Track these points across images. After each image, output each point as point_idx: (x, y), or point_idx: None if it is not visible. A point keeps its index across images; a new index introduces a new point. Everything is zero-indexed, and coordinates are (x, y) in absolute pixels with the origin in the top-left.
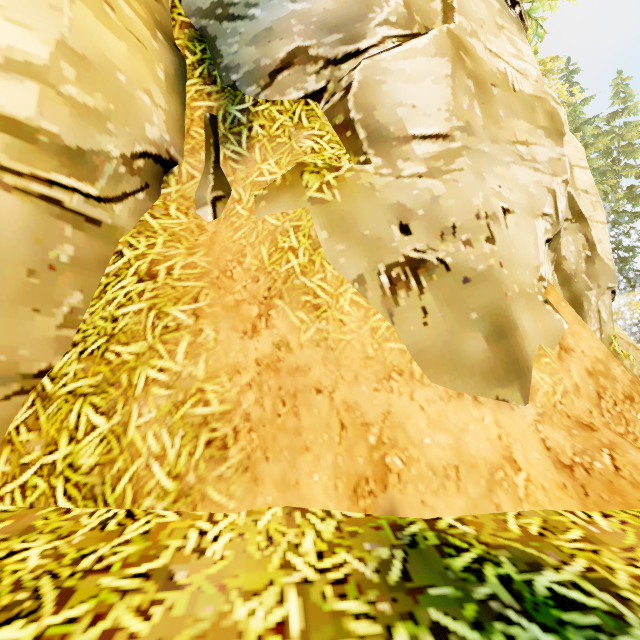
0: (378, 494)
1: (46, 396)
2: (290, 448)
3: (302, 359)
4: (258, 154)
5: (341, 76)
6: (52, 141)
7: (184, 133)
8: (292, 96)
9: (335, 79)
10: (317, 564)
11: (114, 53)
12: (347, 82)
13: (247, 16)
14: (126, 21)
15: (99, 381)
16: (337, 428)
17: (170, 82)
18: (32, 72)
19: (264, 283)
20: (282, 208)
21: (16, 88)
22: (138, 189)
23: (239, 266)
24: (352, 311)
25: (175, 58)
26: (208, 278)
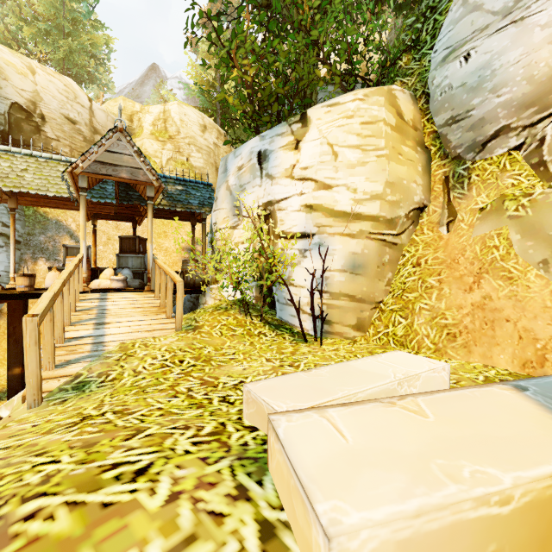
0: (537, 368)
1: (382, 310)
2: (488, 343)
3: (498, 305)
4: (474, 192)
5: (536, 132)
6: (383, 219)
7: (430, 190)
8: (498, 153)
9: (531, 135)
10: (494, 375)
11: (402, 173)
12: (541, 136)
13: (467, 116)
14: (406, 156)
15: (401, 306)
16: (516, 338)
17: (423, 169)
18: (378, 197)
19: (477, 265)
20: (489, 223)
21: (373, 205)
22: (410, 225)
23: (462, 257)
24: (536, 281)
25: (426, 155)
26: (445, 264)
